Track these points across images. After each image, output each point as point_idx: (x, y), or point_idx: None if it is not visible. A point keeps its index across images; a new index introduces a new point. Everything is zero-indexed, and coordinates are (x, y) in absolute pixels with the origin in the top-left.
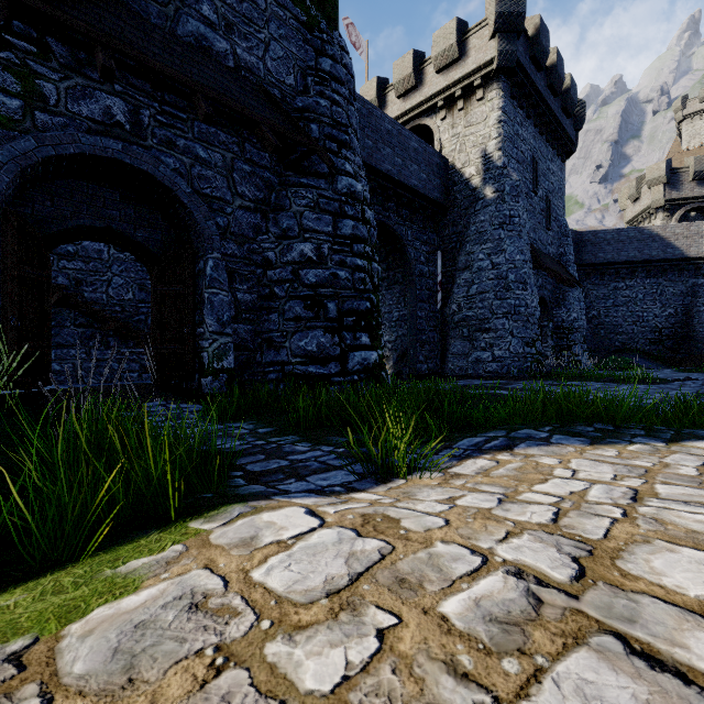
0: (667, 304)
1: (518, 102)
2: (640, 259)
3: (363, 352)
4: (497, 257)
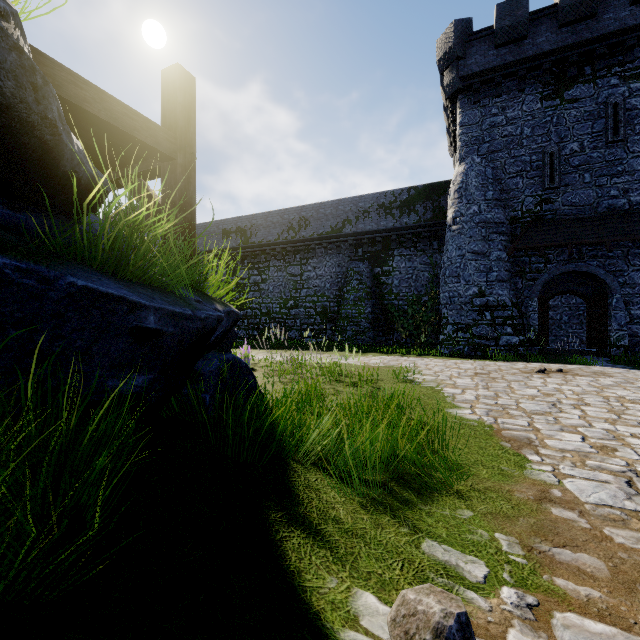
0: None
1: None
2: None
3: None
4: None
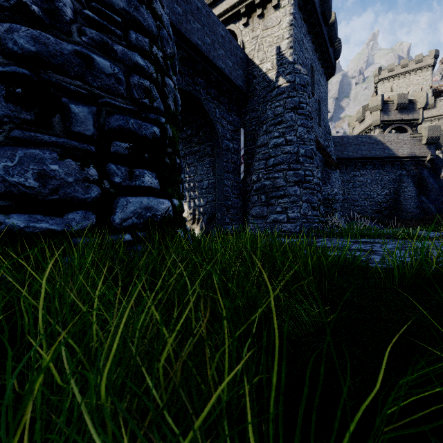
0: (384, 186)
1: (303, 16)
2: (369, 156)
3: (145, 198)
4: (290, 135)
